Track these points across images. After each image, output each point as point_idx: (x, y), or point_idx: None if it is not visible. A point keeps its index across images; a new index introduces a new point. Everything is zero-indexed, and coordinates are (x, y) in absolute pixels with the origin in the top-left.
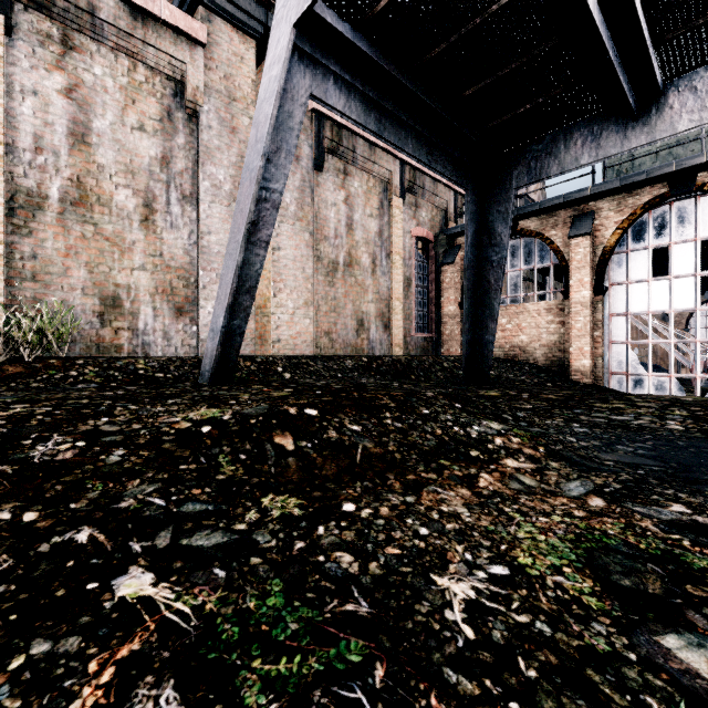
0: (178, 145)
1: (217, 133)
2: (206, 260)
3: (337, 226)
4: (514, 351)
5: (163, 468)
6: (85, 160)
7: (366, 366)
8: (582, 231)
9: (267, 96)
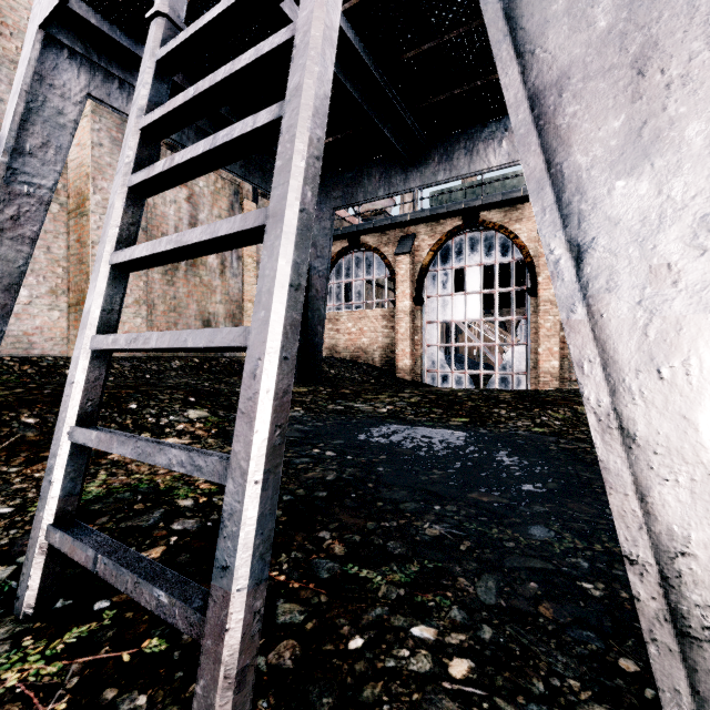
0: None
1: None
2: None
3: (179, 224)
4: (358, 352)
5: None
6: None
7: (196, 367)
8: (404, 250)
9: (18, 90)
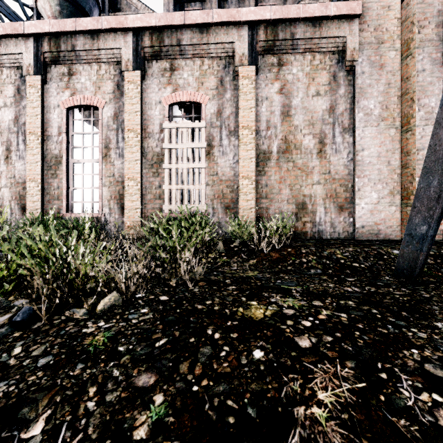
0: (340, 95)
1: (368, 74)
2: (359, 170)
3: None
4: None
5: None
6: (288, 126)
7: None
8: None
9: None
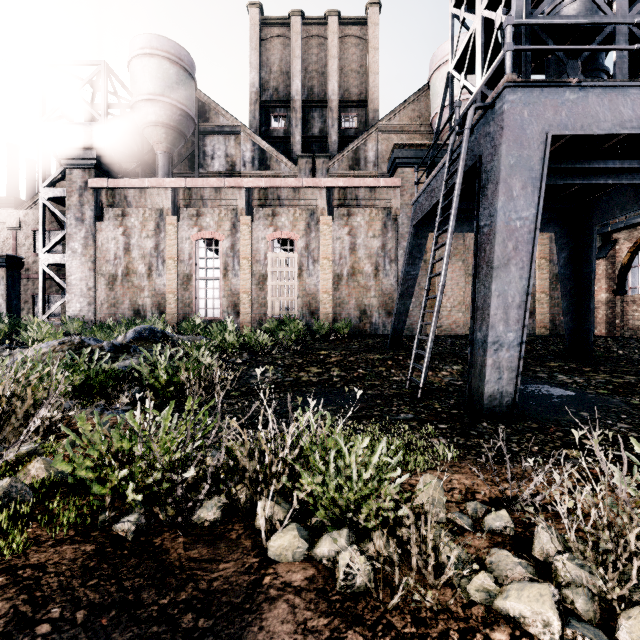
0: (389, 237)
1: (406, 225)
2: None
3: None
4: None
5: (366, 363)
6: (354, 257)
7: None
8: None
9: (407, 246)
